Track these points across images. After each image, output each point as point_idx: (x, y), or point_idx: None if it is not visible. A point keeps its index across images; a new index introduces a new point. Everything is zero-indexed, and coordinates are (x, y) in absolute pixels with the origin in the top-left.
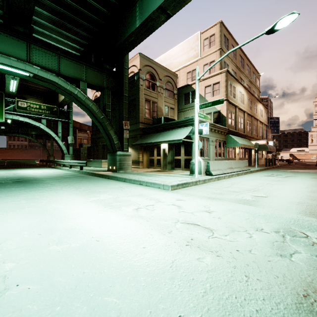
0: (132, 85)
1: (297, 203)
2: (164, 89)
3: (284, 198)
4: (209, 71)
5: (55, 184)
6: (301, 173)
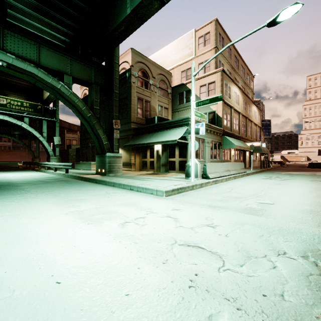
0: (123, 82)
1: (310, 211)
2: (157, 87)
3: (292, 205)
4: (204, 70)
5: (31, 190)
6: (297, 175)
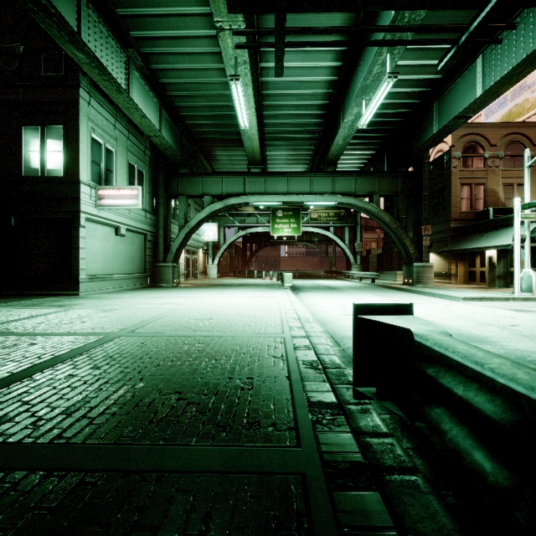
0: (440, 169)
1: None
2: (501, 158)
3: None
4: None
5: (356, 291)
6: None
